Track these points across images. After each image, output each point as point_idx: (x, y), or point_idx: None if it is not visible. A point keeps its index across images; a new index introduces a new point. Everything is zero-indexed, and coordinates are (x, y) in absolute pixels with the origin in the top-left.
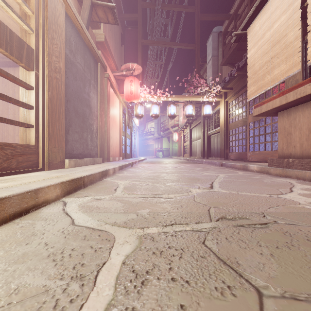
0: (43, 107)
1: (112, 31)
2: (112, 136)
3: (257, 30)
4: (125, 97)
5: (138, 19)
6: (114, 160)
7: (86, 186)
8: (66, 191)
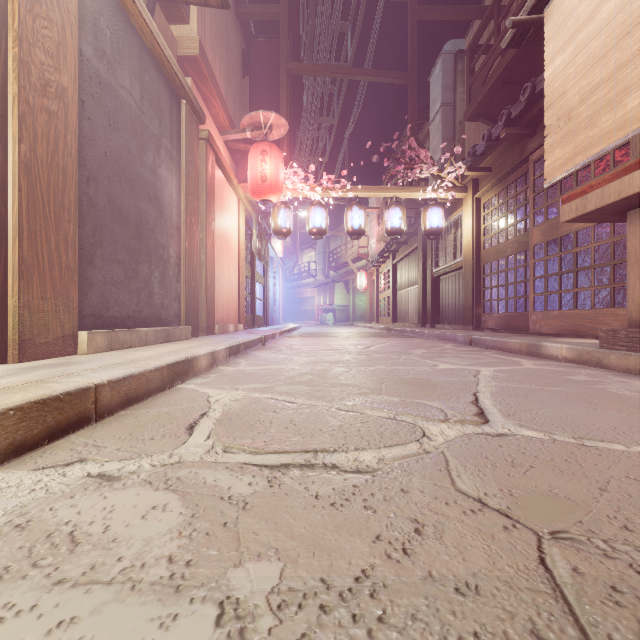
0: (1, 184)
1: (219, 40)
2: (218, 276)
3: (573, 5)
4: (250, 189)
5: (279, 17)
6: (224, 331)
7: (107, 413)
8: (9, 443)
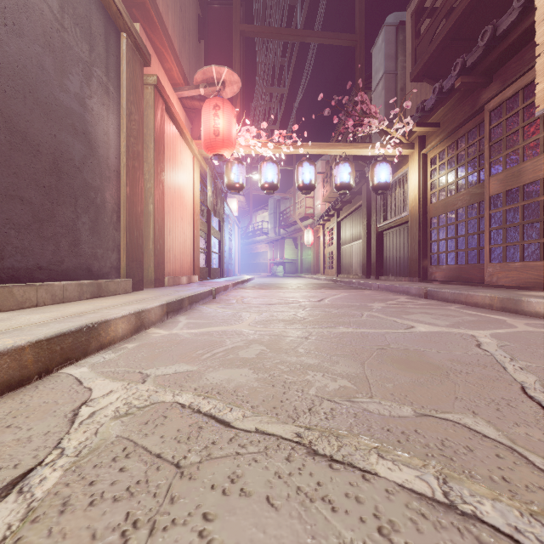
0: None
1: None
2: (170, 228)
3: None
4: (204, 143)
5: None
6: (175, 283)
7: None
8: None
